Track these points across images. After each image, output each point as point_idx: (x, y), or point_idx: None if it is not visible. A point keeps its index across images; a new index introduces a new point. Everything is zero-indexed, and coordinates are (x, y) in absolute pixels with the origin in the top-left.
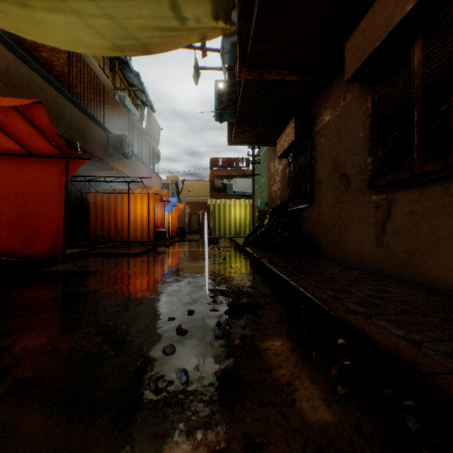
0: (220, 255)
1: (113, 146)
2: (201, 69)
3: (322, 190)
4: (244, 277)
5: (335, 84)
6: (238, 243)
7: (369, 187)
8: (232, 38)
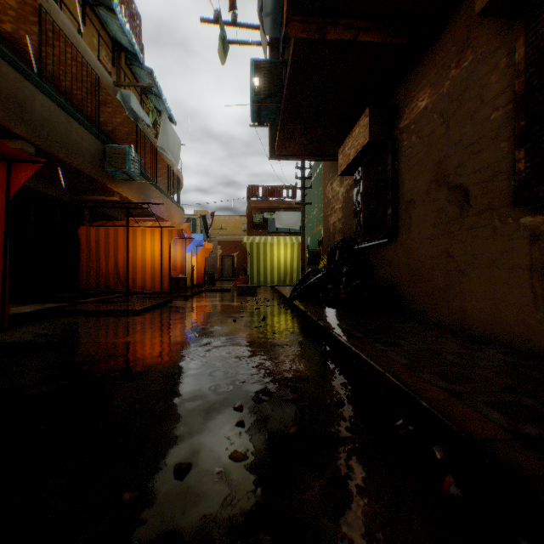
0: (258, 313)
1: (112, 162)
2: (230, 42)
3: (413, 216)
4: (296, 354)
5: (439, 46)
6: (283, 294)
7: (518, 202)
8: None
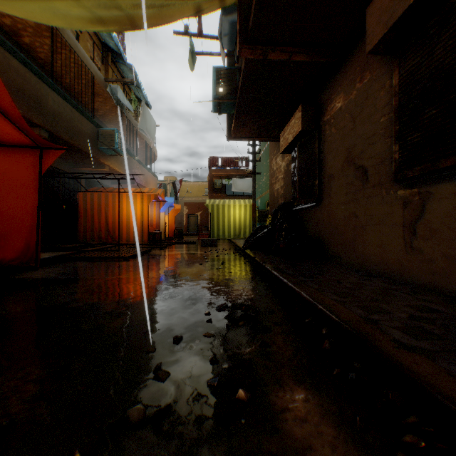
0: (218, 259)
1: (104, 142)
2: (197, 54)
3: (333, 187)
4: (246, 285)
5: (349, 65)
6: (237, 245)
7: (395, 180)
8: (231, 16)
